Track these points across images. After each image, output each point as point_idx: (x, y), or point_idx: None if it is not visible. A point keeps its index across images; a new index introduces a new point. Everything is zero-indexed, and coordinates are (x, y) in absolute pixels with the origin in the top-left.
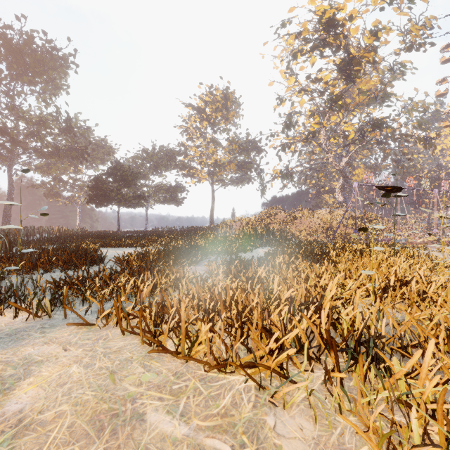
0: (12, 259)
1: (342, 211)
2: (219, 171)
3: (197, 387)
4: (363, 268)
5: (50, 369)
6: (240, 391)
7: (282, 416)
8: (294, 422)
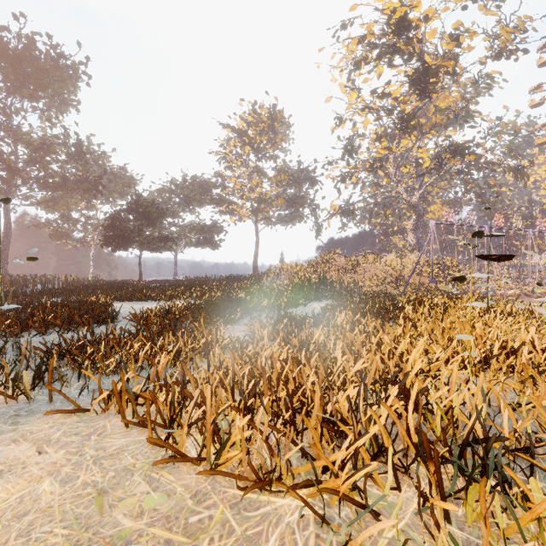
0: None
1: (415, 256)
2: (264, 208)
3: (227, 520)
4: (452, 329)
5: (10, 486)
6: (292, 528)
7: None
8: None
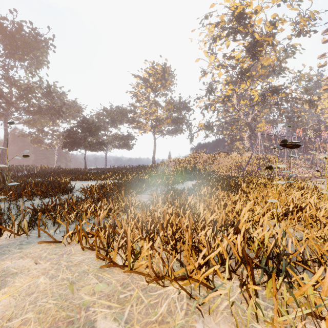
0: (2, 189)
1: (249, 154)
2: (159, 125)
3: (140, 296)
4: (268, 196)
5: (22, 280)
6: (174, 300)
7: (209, 323)
8: None
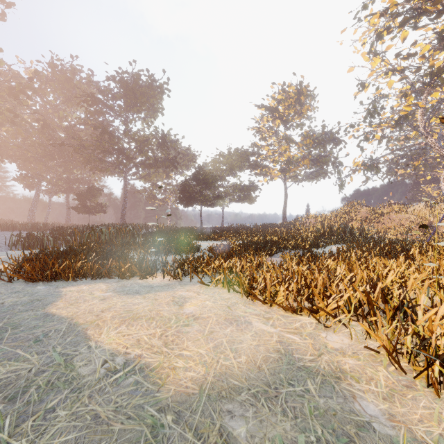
0: (145, 245)
1: None
2: (291, 168)
3: (279, 318)
4: (440, 264)
5: (196, 301)
6: (306, 323)
7: (331, 335)
8: (338, 338)
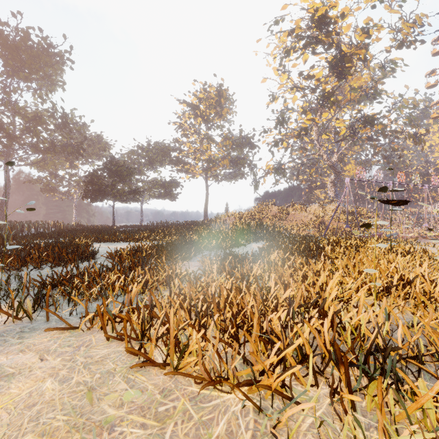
0: (0, 255)
1: (334, 206)
2: (212, 167)
3: (187, 409)
4: (362, 264)
5: (21, 385)
6: (237, 415)
7: None
8: None
